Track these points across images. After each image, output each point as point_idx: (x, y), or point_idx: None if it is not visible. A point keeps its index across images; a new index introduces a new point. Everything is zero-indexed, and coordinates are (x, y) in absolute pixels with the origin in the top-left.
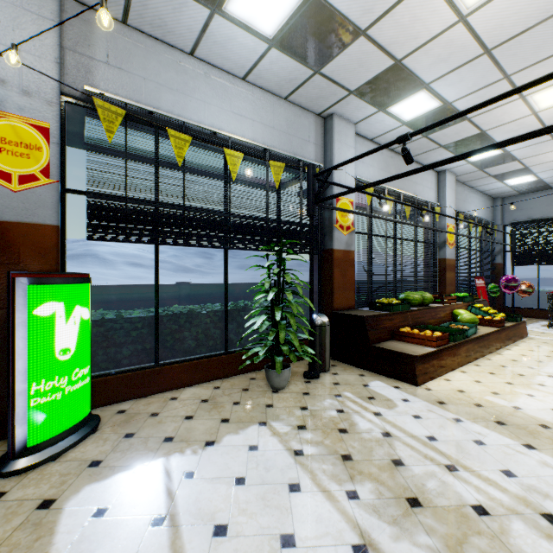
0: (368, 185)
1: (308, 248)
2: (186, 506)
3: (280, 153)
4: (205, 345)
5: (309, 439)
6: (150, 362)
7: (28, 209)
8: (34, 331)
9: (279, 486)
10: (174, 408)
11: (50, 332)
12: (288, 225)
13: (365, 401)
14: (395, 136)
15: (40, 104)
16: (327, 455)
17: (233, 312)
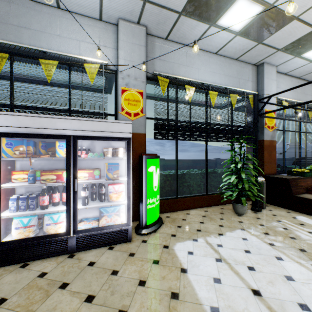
0: (300, 103)
1: (248, 140)
2: (227, 257)
3: (234, 89)
4: (196, 189)
5: (274, 239)
6: (173, 196)
7: (136, 127)
8: (148, 177)
9: (270, 257)
10: (191, 218)
11: (152, 178)
12: (238, 127)
13: (298, 225)
14: (303, 69)
15: (140, 82)
16: (289, 247)
17: (209, 174)
